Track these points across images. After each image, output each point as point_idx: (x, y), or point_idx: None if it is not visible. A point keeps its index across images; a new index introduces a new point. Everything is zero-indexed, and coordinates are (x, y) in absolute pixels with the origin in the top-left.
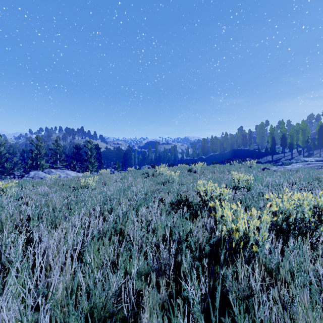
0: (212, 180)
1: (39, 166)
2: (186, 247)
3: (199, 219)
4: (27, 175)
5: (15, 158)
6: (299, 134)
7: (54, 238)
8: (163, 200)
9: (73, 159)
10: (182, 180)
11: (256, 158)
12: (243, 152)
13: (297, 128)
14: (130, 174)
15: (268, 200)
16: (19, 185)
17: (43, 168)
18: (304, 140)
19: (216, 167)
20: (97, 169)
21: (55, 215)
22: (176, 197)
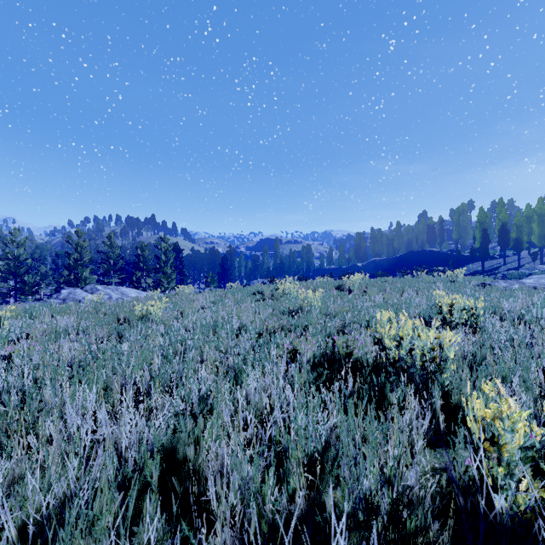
0: (388, 307)
1: (79, 280)
2: (389, 541)
3: (392, 413)
4: (56, 296)
5: (43, 266)
6: (532, 223)
7: (2, 478)
8: (298, 355)
9: (137, 269)
10: (329, 308)
11: (453, 266)
12: (429, 255)
13: (529, 212)
14: (230, 294)
15: (544, 359)
16: (28, 314)
17: (86, 284)
18: (543, 234)
19: (387, 283)
20: (176, 285)
21: (43, 393)
22: (323, 346)
